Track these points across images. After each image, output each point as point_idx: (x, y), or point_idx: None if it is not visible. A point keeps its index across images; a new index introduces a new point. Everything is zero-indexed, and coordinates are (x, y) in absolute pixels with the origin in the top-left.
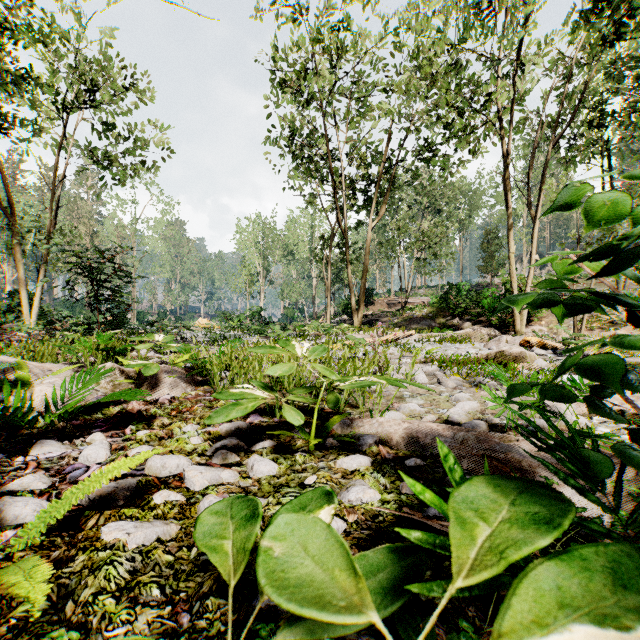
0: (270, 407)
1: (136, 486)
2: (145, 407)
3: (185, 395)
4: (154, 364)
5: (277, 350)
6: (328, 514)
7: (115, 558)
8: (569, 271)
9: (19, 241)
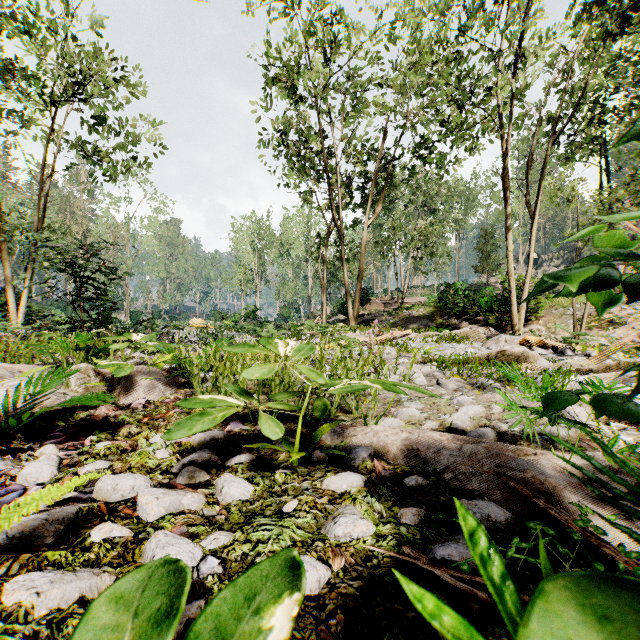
0: (254, 412)
1: (75, 516)
2: (115, 413)
3: (163, 399)
4: (128, 365)
5: (257, 349)
6: (285, 616)
7: (6, 637)
8: (617, 246)
9: (6, 238)
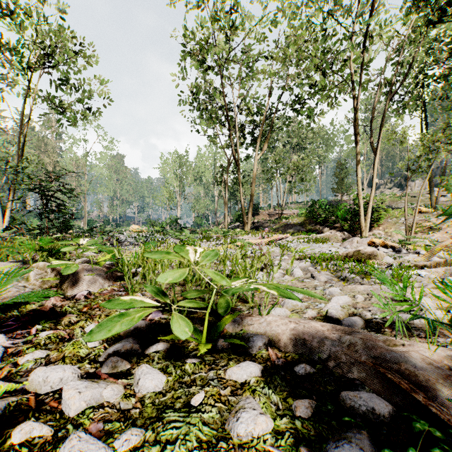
0: (172, 302)
1: (3, 412)
2: (61, 303)
3: (101, 290)
4: (74, 264)
5: (172, 255)
6: None
7: None
8: None
9: None
